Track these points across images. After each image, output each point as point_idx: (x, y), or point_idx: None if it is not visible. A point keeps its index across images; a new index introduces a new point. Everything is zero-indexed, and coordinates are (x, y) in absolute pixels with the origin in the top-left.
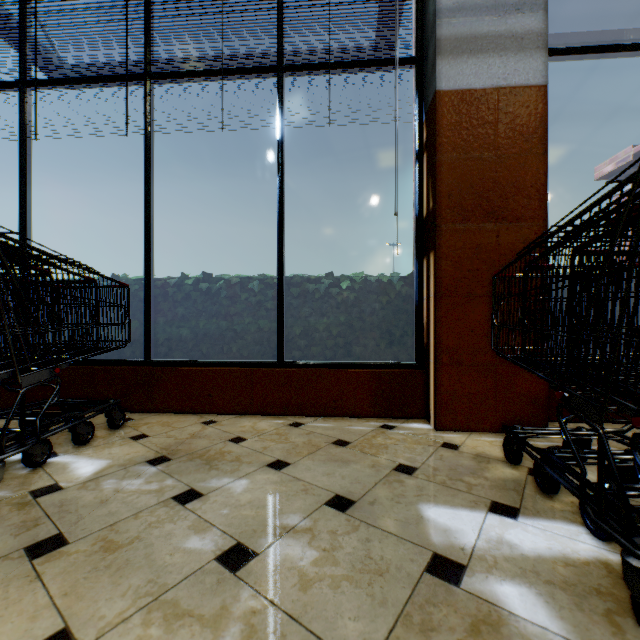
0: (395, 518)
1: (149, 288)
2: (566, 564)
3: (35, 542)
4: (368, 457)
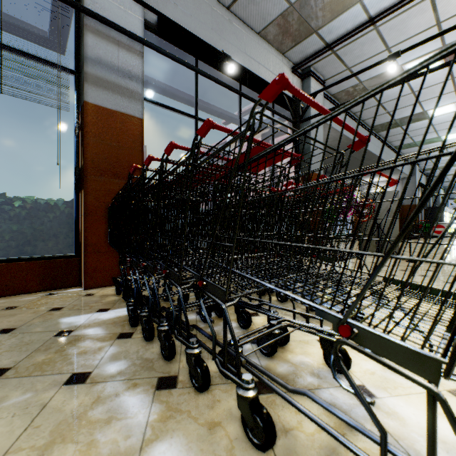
0: (43, 327)
1: None
2: (118, 318)
3: None
4: (32, 309)
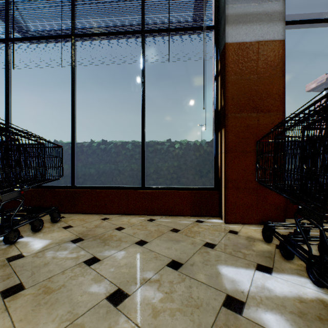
0: (205, 274)
1: (73, 148)
2: (300, 301)
3: (6, 288)
4: (189, 238)
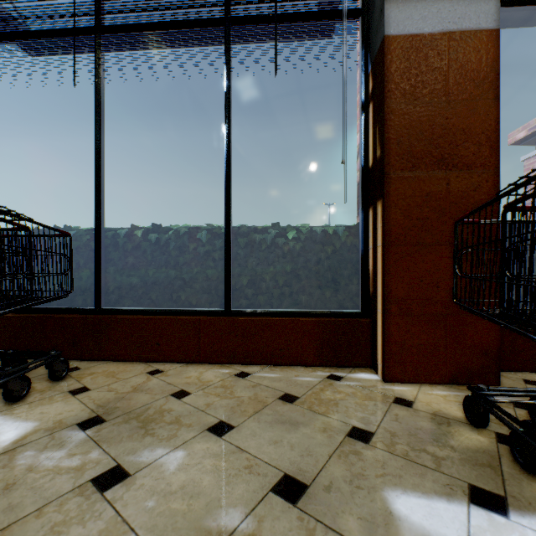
0: (358, 515)
1: (99, 238)
2: None
3: None
4: (318, 417)
